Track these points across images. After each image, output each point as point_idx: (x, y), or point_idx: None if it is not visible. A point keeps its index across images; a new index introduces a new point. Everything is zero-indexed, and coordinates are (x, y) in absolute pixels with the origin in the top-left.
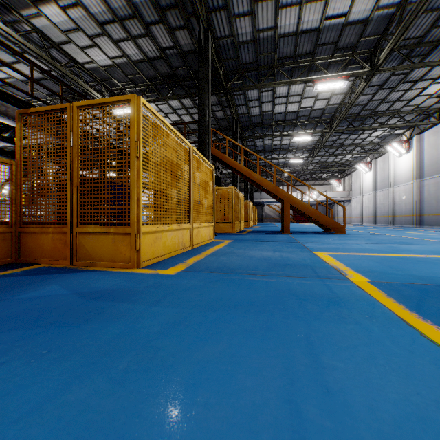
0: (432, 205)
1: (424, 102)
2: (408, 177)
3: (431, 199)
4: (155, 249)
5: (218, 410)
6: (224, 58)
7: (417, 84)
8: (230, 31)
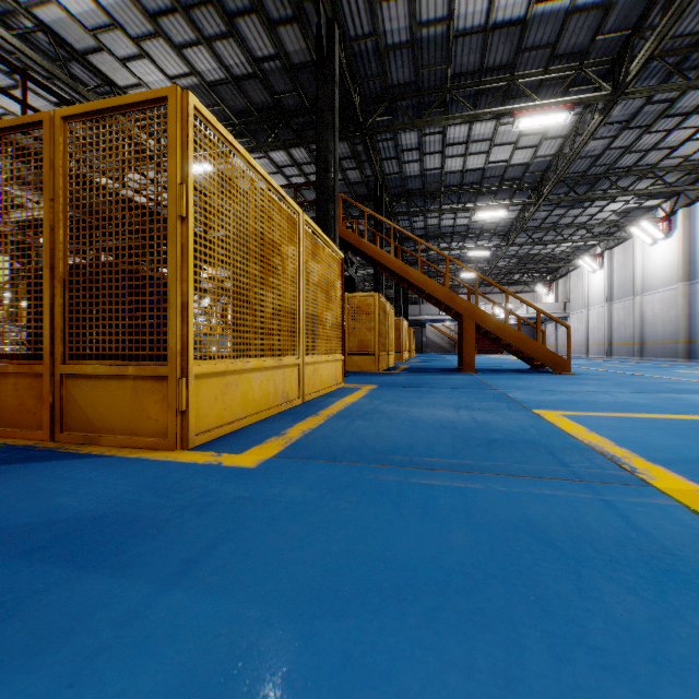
0: None
1: (698, 150)
2: (668, 279)
3: None
4: (225, 408)
5: None
6: (361, 76)
7: (689, 119)
8: (372, 28)
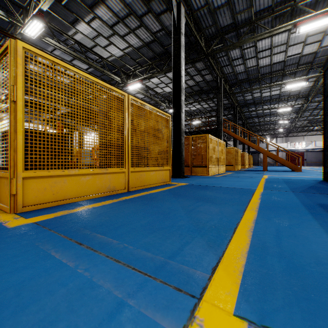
0: None
1: None
2: None
3: None
4: (211, 172)
5: (231, 180)
6: (229, 80)
7: None
8: (232, 70)
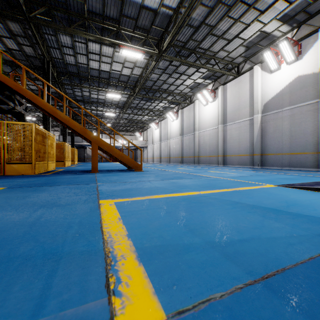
0: (187, 151)
1: (184, 89)
2: (177, 134)
3: (187, 147)
4: None
5: None
6: None
7: (182, 76)
8: None
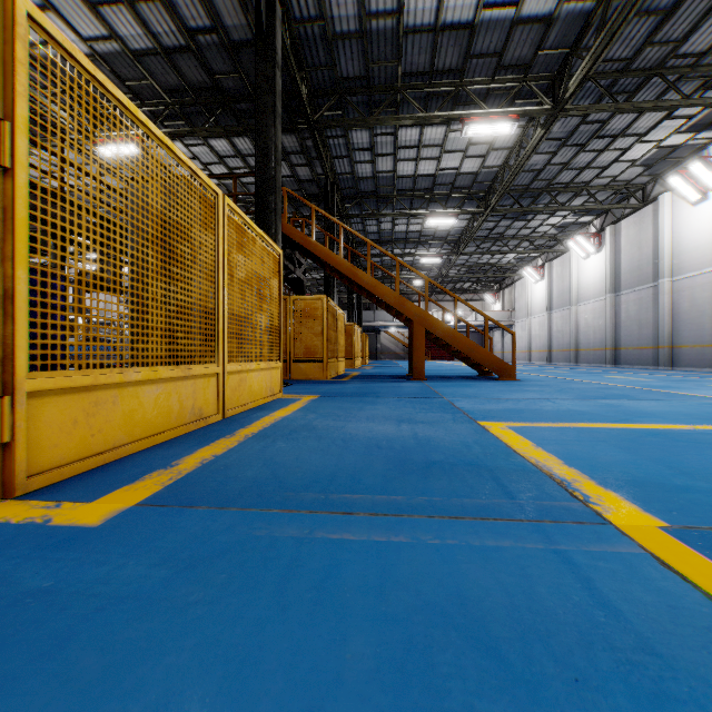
0: (633, 333)
1: (624, 172)
2: (599, 290)
3: (632, 323)
4: (93, 434)
5: None
6: (309, 64)
7: (617, 141)
8: (319, 11)
